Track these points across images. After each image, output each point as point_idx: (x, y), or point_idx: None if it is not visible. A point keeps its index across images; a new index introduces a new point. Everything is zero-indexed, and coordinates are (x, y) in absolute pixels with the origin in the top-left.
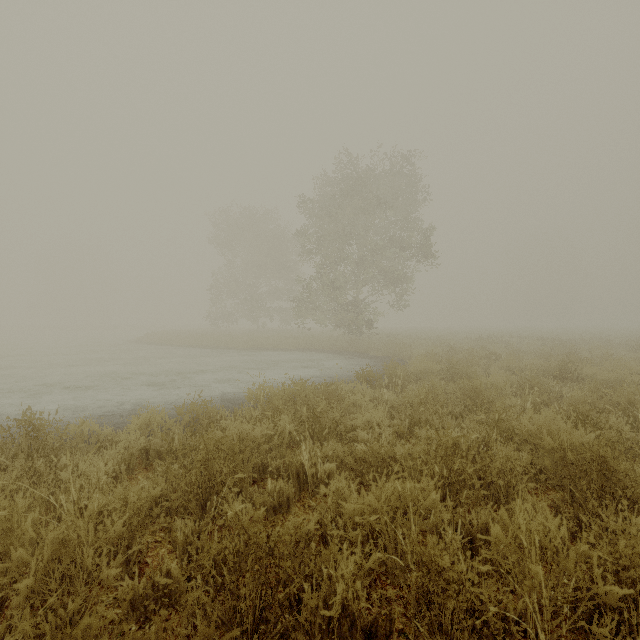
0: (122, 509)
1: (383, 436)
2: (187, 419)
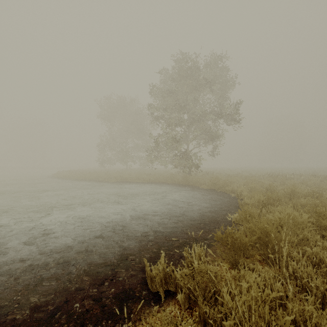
0: None
1: None
2: None
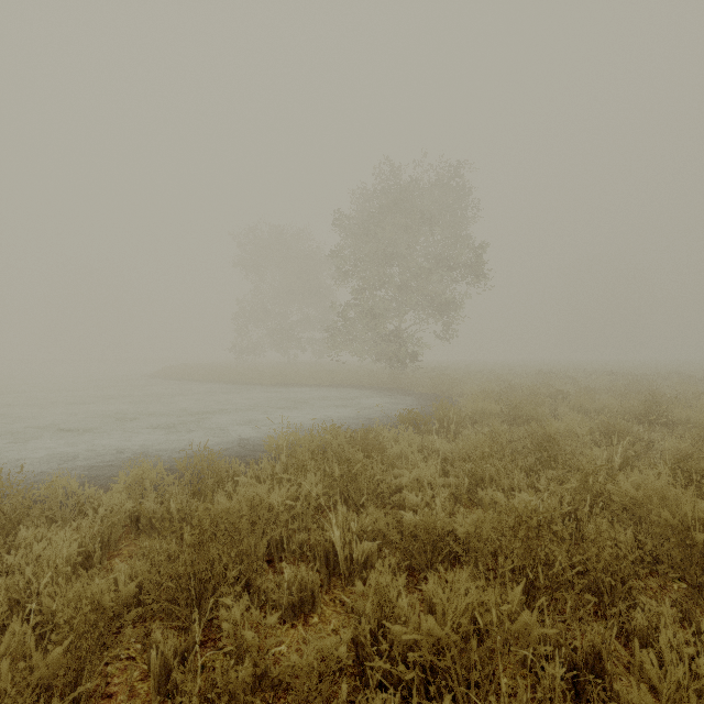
0: (67, 626)
1: (437, 501)
2: (189, 477)
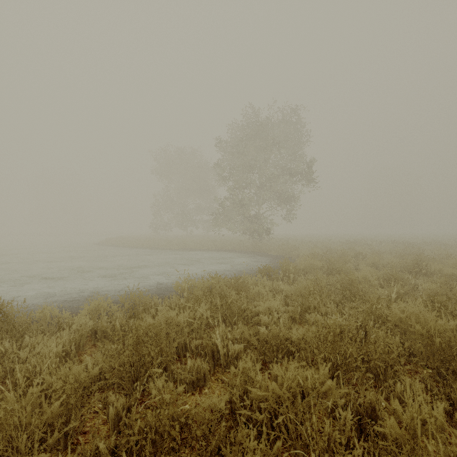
0: (61, 390)
1: (281, 321)
2: (127, 306)
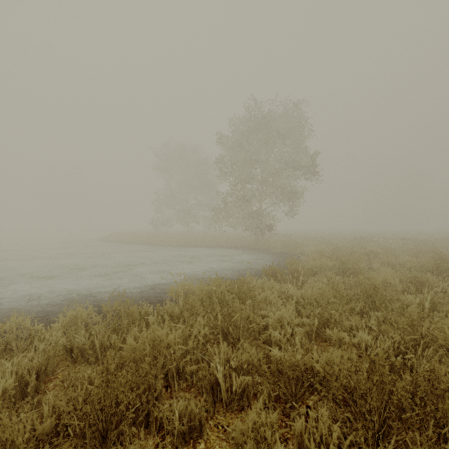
0: None
1: (296, 340)
2: (110, 317)
